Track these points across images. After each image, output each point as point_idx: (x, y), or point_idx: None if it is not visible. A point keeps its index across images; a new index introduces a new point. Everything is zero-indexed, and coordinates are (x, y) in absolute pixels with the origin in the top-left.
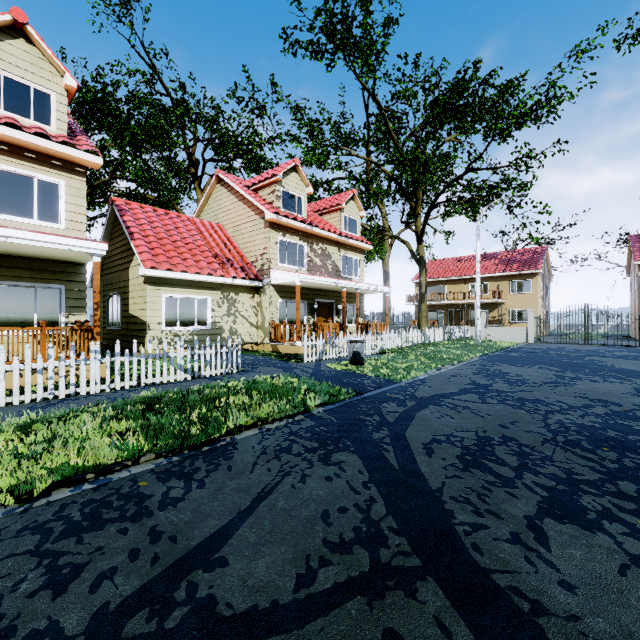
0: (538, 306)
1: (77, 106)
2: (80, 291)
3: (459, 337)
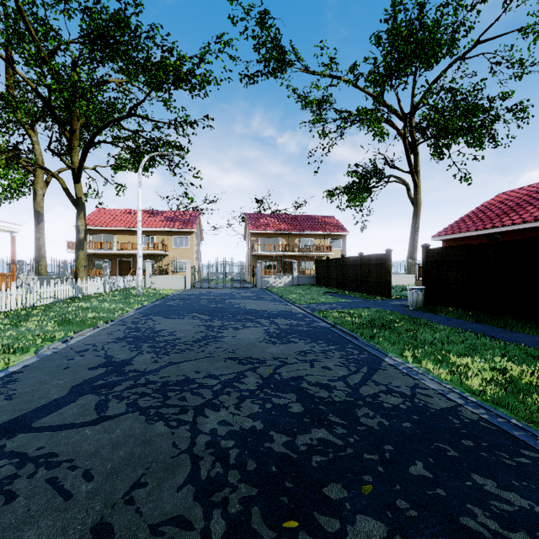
0: (194, 258)
1: None
2: None
3: (124, 287)
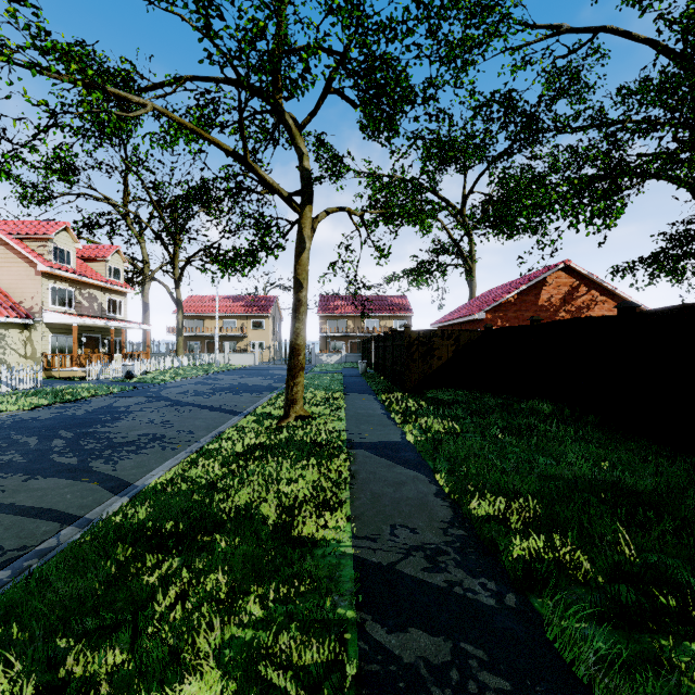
0: (269, 339)
1: None
2: None
3: (209, 362)
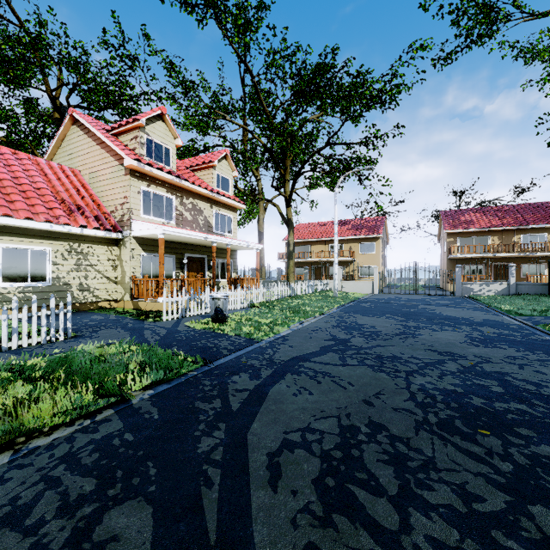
0: (380, 264)
1: None
2: None
3: (321, 290)
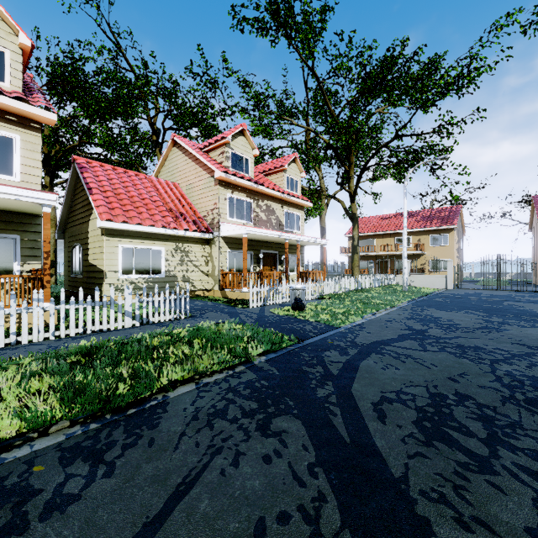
0: (454, 257)
1: (50, 79)
2: (35, 241)
3: (387, 284)
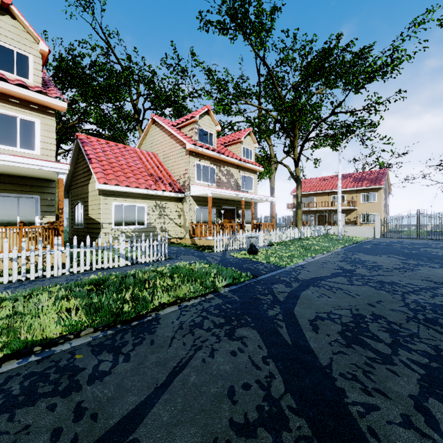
0: (381, 211)
1: (55, 71)
2: (51, 200)
3: (325, 233)
